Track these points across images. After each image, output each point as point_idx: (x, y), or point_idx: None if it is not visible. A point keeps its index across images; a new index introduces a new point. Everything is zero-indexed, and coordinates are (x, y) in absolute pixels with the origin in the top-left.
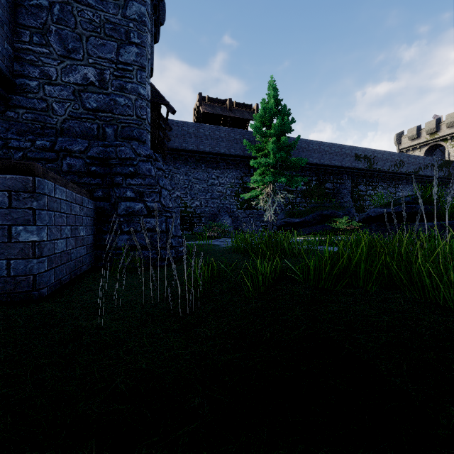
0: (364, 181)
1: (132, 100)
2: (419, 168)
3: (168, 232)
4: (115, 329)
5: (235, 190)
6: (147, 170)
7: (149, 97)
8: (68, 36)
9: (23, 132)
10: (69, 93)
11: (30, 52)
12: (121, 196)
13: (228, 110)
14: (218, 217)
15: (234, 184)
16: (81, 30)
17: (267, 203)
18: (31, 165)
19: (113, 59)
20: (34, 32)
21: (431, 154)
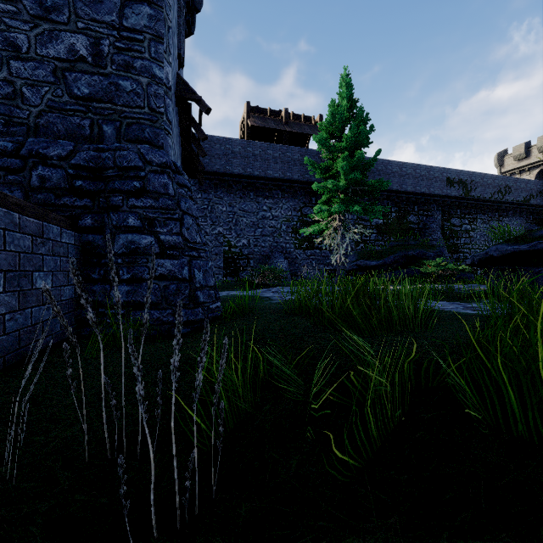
0: (459, 212)
1: (142, 84)
2: (530, 195)
3: (193, 280)
4: None
5: (293, 225)
6: (161, 186)
7: (169, 83)
8: None
9: None
10: (48, 72)
11: None
12: (120, 224)
13: (283, 123)
14: (270, 259)
15: (291, 217)
16: None
17: (336, 241)
18: None
19: (114, 23)
20: None
21: None
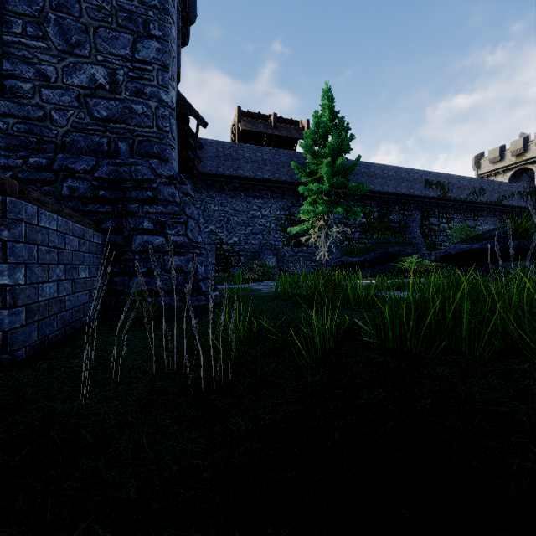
0: (437, 212)
1: (151, 107)
2: (503, 197)
3: (196, 273)
4: (103, 417)
5: (281, 223)
6: (169, 195)
7: (173, 105)
8: (71, 27)
9: (13, 147)
10: (73, 98)
11: (22, 46)
12: (137, 227)
13: (272, 127)
14: (260, 256)
15: (279, 216)
16: (87, 19)
17: (320, 239)
18: (1, 180)
19: (127, 56)
20: (28, 22)
21: (517, 180)
